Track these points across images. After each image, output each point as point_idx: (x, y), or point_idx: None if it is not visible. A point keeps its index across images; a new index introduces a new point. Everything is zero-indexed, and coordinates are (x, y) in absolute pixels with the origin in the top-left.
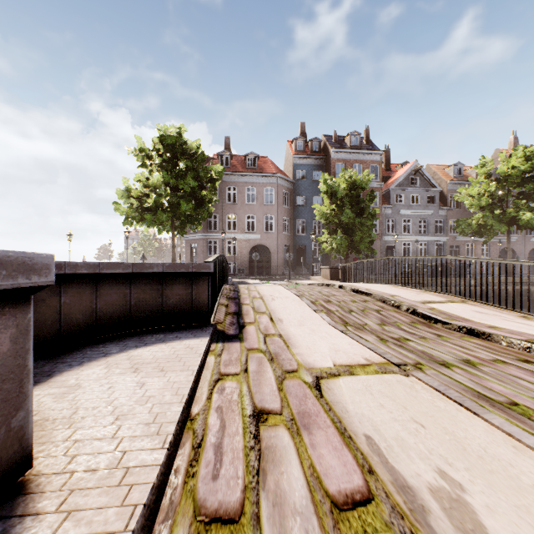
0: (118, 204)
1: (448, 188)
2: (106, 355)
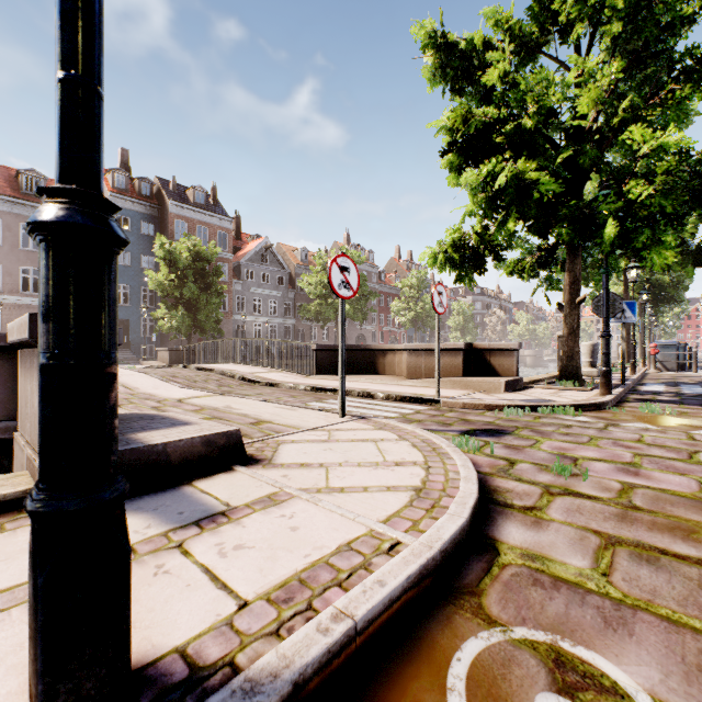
0: None
1: (296, 272)
2: None
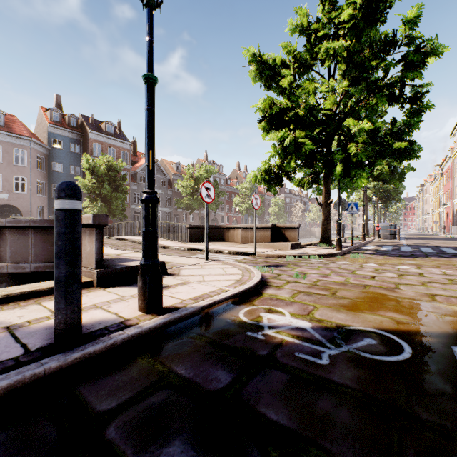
0: None
1: (173, 178)
2: None
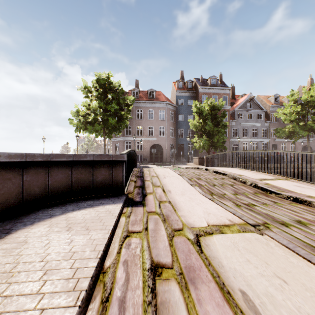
0: (71, 119)
1: (270, 110)
2: (51, 217)
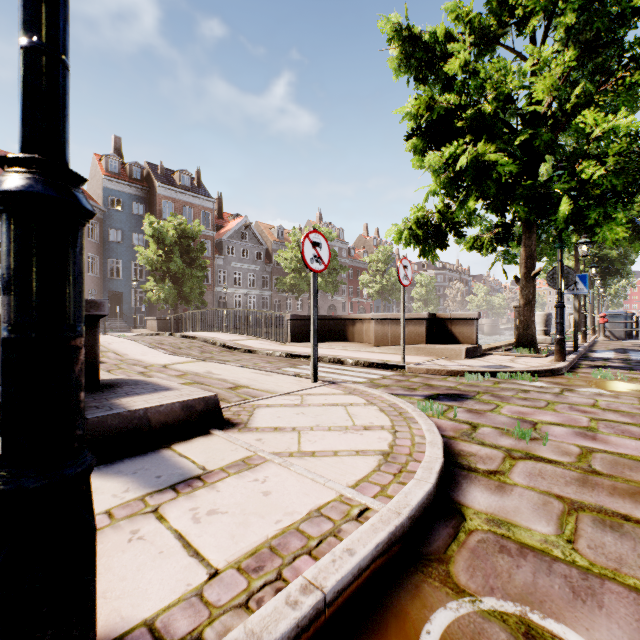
0: None
1: (273, 248)
2: None
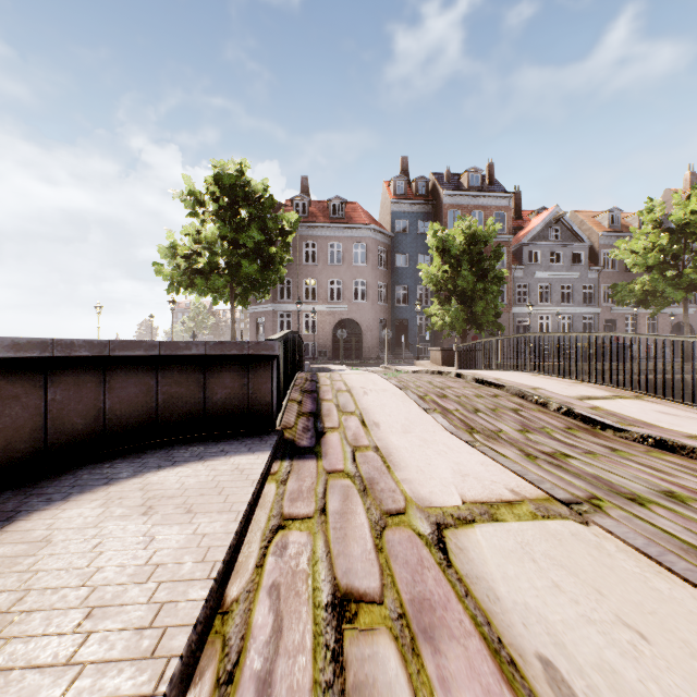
0: (159, 264)
1: (601, 243)
2: (109, 482)
